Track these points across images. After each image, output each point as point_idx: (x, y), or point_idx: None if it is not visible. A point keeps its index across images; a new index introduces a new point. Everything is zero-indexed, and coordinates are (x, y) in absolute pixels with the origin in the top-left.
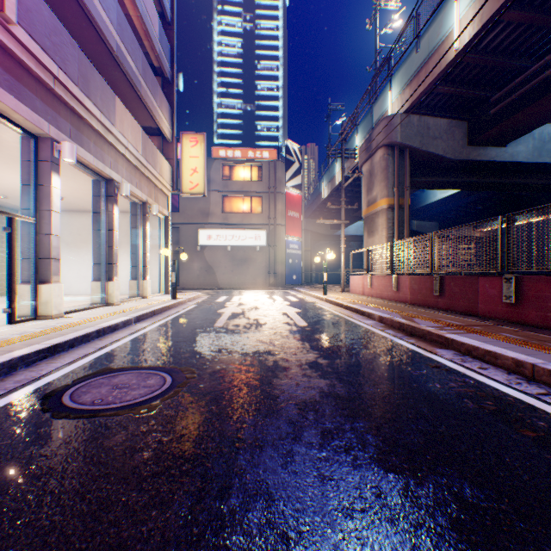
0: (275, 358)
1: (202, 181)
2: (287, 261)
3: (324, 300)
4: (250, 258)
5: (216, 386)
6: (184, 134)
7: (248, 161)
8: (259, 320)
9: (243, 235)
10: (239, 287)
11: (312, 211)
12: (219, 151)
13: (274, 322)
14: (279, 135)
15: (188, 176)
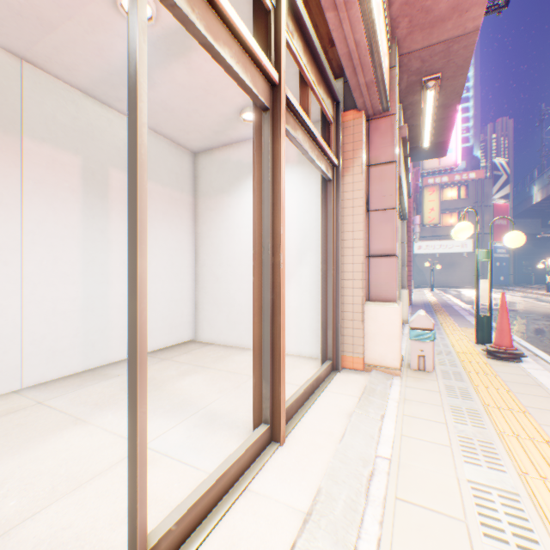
0: (542, 309)
1: (437, 216)
2: (493, 264)
3: (548, 296)
4: (456, 263)
5: (528, 311)
6: (423, 187)
7: (453, 183)
8: (511, 302)
9: (449, 244)
10: (448, 286)
11: (517, 213)
12: (427, 180)
13: (522, 302)
14: (468, 136)
15: (426, 213)
